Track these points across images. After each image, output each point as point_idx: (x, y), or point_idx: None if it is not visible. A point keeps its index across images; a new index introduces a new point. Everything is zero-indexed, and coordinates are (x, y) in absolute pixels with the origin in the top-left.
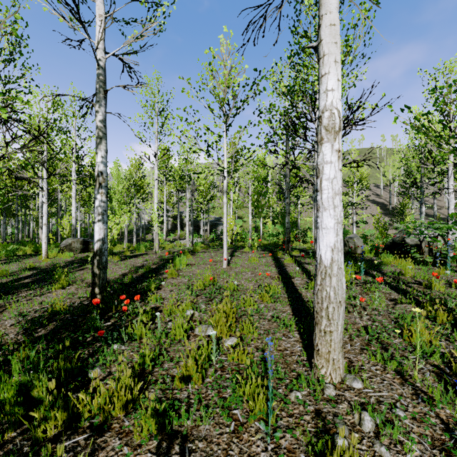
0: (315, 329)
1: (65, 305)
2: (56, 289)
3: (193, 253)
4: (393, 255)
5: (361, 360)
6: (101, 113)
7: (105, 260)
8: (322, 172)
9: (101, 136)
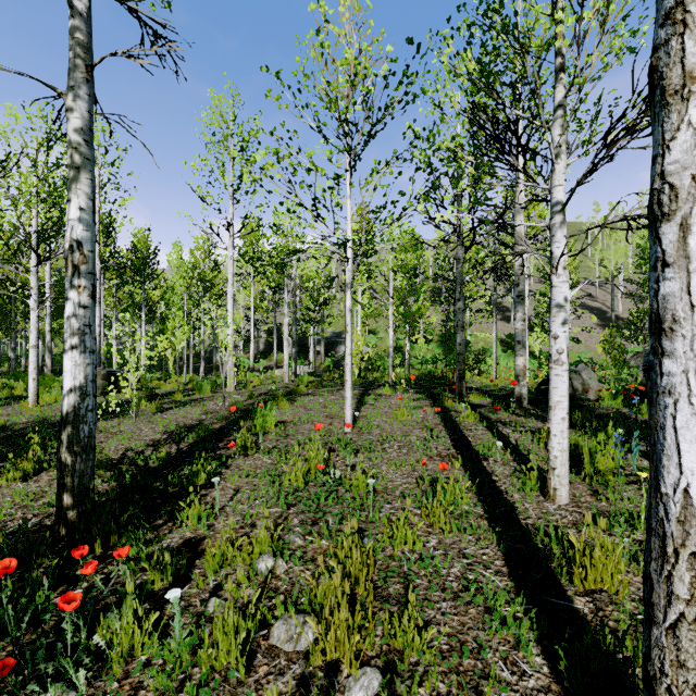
0: None
1: None
2: (11, 481)
3: (293, 396)
4: None
5: None
6: (79, 113)
7: (87, 434)
8: (691, 196)
9: (79, 162)
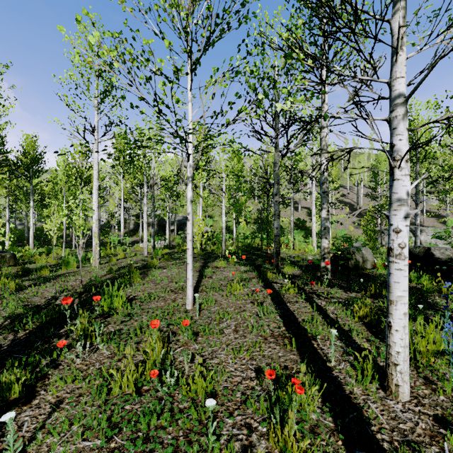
0: None
1: None
2: None
3: (147, 270)
4: (416, 273)
5: None
6: None
7: None
8: None
9: None
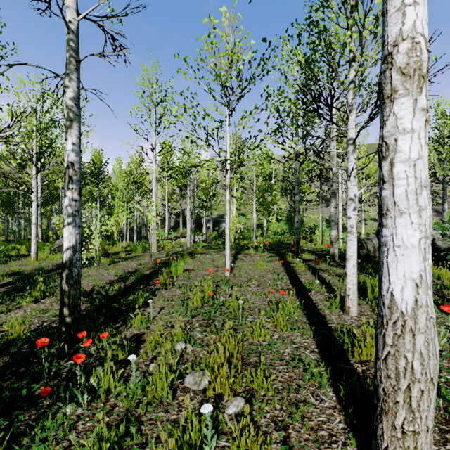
0: (381, 419)
1: (25, 330)
2: (28, 303)
3: (193, 254)
4: None
5: None
6: (72, 88)
7: (77, 274)
8: (394, 148)
9: (72, 117)
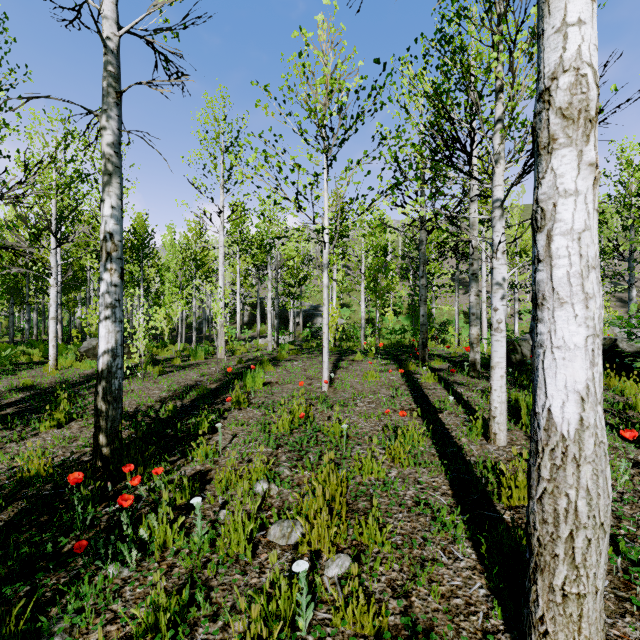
0: (535, 579)
1: (47, 465)
2: (48, 428)
3: (277, 361)
4: None
5: (630, 636)
6: (111, 130)
7: (117, 387)
8: (552, 216)
9: (111, 170)
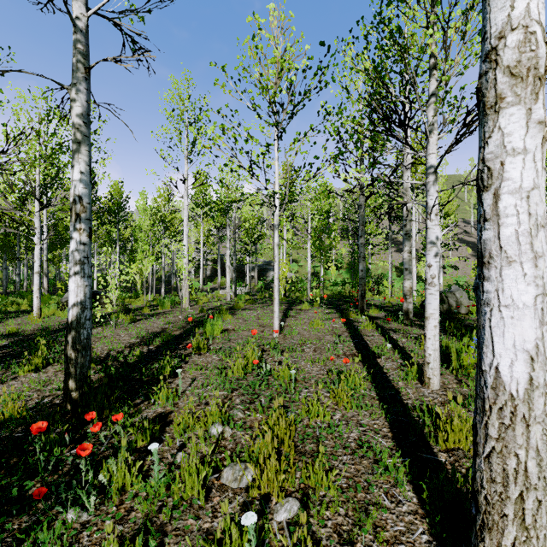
0: (482, 537)
1: (20, 408)
2: (27, 372)
3: (234, 310)
4: None
5: None
6: (80, 102)
7: (86, 336)
8: (500, 175)
9: (80, 138)
